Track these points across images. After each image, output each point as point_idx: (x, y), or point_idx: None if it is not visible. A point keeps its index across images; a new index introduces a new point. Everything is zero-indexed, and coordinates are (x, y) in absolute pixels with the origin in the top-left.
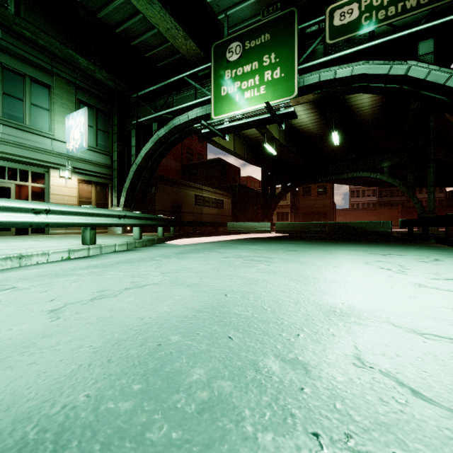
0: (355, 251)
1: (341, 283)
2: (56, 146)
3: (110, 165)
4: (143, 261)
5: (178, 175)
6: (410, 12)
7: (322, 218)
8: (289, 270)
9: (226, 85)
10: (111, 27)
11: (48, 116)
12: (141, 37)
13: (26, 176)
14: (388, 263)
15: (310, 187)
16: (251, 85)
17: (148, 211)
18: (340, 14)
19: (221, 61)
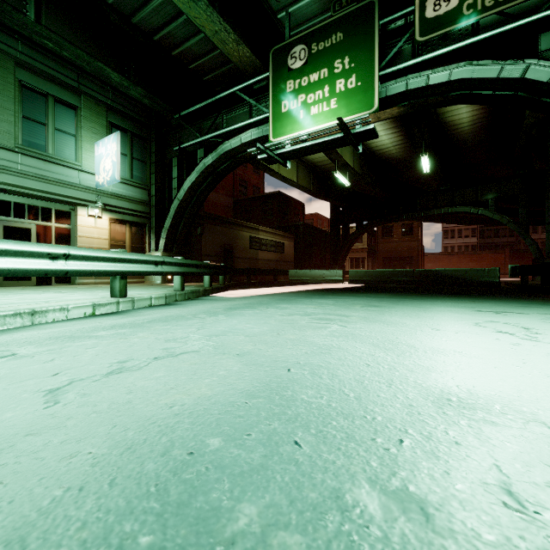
0: (457, 307)
1: (449, 354)
2: (84, 178)
3: (148, 201)
4: (182, 319)
5: (229, 212)
6: None
7: (407, 264)
8: (372, 333)
9: (288, 100)
10: (148, 33)
11: (74, 143)
12: (184, 44)
13: (49, 215)
14: (507, 325)
15: (392, 227)
16: (319, 99)
17: (193, 257)
18: (433, 3)
19: (281, 69)
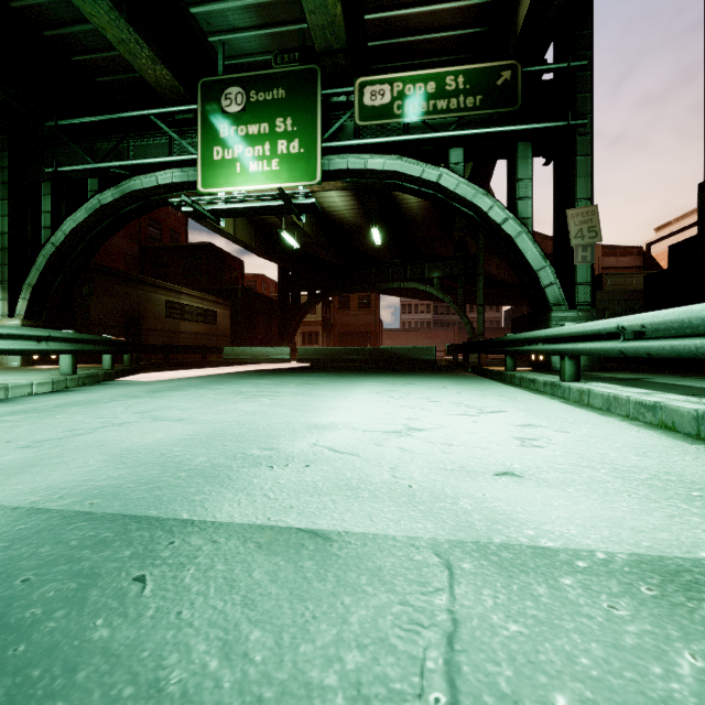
0: (378, 382)
1: (338, 409)
2: None
3: None
4: (100, 403)
5: (133, 264)
6: (441, 114)
7: (365, 341)
8: (294, 402)
9: (222, 147)
10: None
11: None
12: (66, 27)
13: None
14: (398, 392)
15: (349, 297)
16: (259, 155)
17: (75, 327)
18: (371, 92)
19: (213, 108)
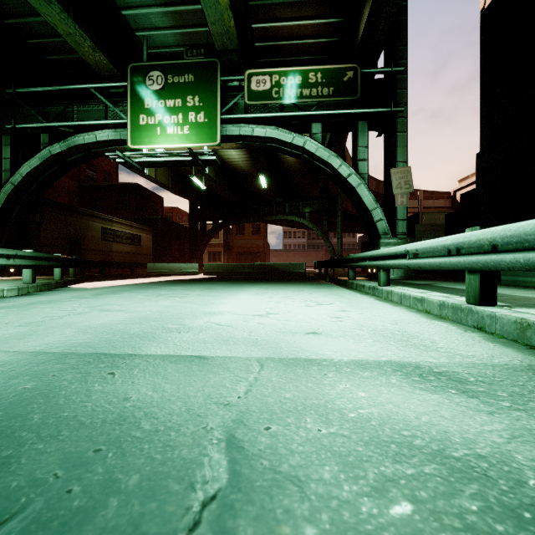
0: (259, 288)
1: (227, 304)
2: None
3: None
4: (59, 302)
5: (74, 198)
6: (305, 99)
7: (256, 259)
8: (198, 300)
9: (146, 115)
10: None
11: None
12: (23, 18)
13: None
14: (270, 293)
15: (244, 226)
16: (174, 122)
17: (28, 247)
18: (256, 81)
19: (139, 86)
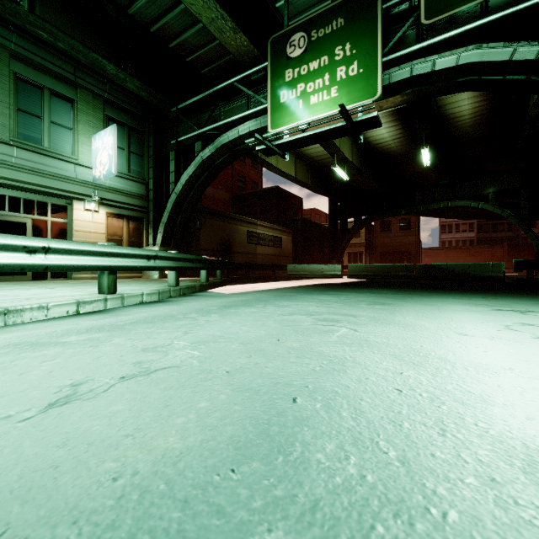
0: (473, 306)
1: (498, 372)
2: (80, 172)
3: (145, 195)
4: (170, 320)
5: (228, 207)
6: None
7: (405, 259)
8: (390, 339)
9: (287, 89)
10: (145, 25)
11: (71, 136)
12: (182, 36)
13: (45, 209)
14: None
15: (389, 221)
16: (319, 87)
17: (191, 252)
18: None
19: (280, 58)
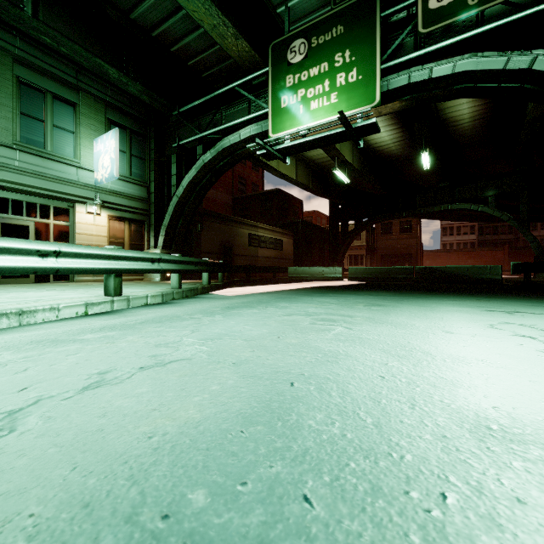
0: (465, 307)
1: (471, 363)
2: (82, 175)
3: (147, 198)
4: (177, 320)
5: (229, 210)
6: None
7: (406, 261)
8: (381, 336)
9: (288, 95)
10: (147, 29)
11: (73, 140)
12: (183, 40)
13: (47, 212)
14: (525, 327)
15: (390, 224)
16: (319, 93)
17: (192, 254)
18: None
19: (280, 64)
